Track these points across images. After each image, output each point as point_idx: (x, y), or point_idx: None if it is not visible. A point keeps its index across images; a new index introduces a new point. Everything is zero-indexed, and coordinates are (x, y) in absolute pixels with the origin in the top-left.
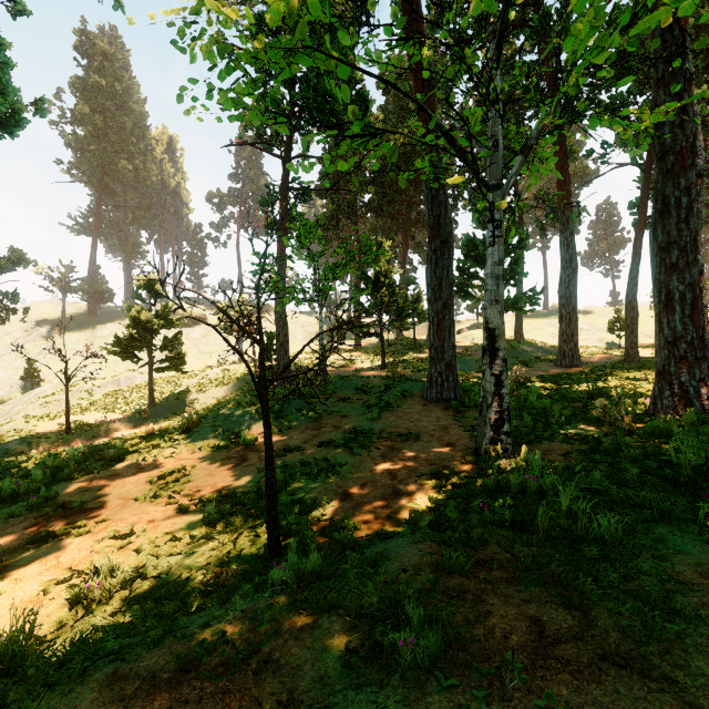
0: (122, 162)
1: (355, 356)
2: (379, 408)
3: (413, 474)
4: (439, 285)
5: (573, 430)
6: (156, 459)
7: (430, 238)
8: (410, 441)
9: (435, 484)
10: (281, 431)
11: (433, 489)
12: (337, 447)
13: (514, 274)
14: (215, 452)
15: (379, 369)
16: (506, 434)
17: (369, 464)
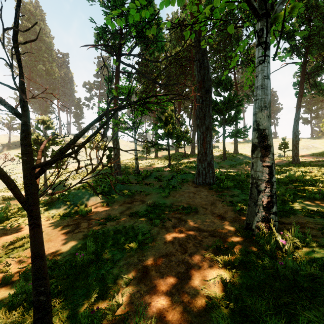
0: (39, 65)
1: (155, 161)
2: (168, 189)
3: (200, 247)
4: (204, 116)
5: (302, 205)
6: (19, 225)
7: (198, 89)
8: (192, 213)
9: (224, 262)
10: (108, 204)
11: (222, 266)
12: (141, 217)
13: (236, 118)
14: (61, 220)
15: (167, 167)
16: (274, 213)
17: (164, 235)
